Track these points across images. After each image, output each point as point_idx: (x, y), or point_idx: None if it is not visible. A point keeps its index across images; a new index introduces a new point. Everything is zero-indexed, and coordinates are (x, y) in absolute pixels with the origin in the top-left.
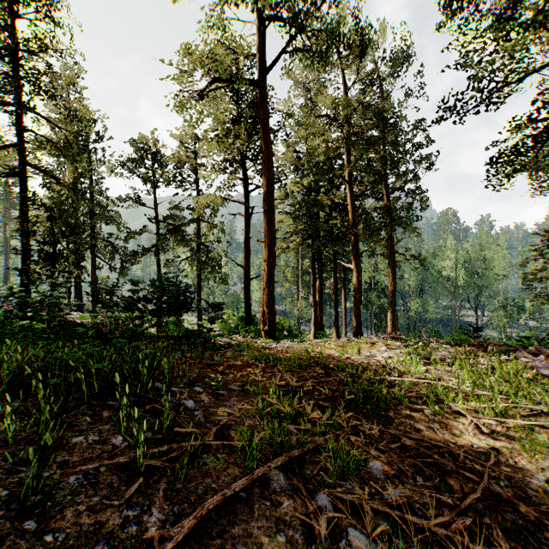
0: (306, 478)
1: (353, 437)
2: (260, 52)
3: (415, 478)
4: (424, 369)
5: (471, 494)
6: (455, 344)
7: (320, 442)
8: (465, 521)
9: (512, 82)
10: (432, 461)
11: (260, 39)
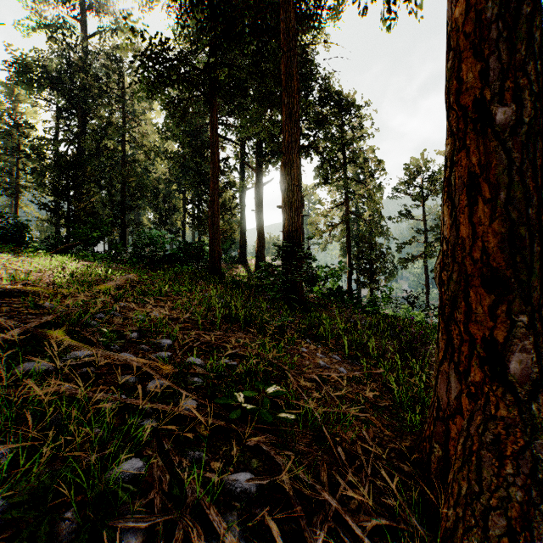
0: None
1: None
2: None
3: None
4: None
5: None
6: None
7: None
8: None
9: None
10: None
11: None
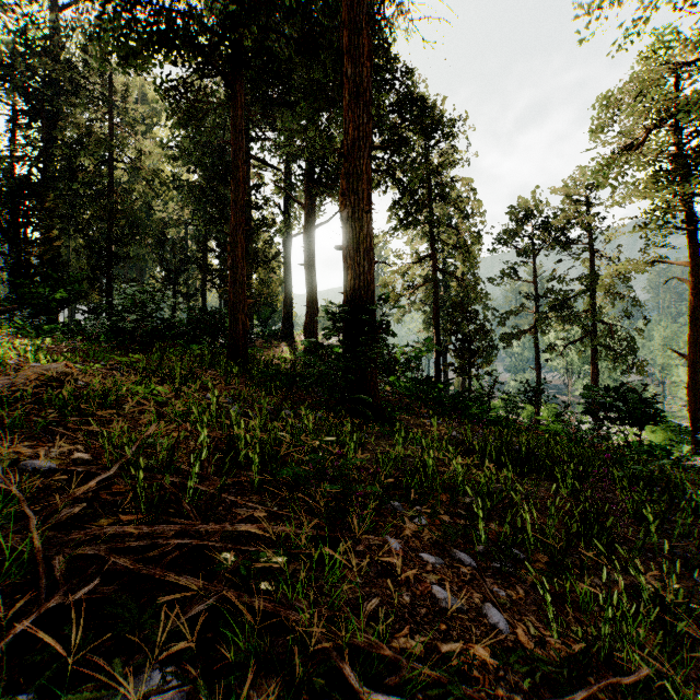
0: None
1: None
2: None
3: None
4: None
5: None
6: None
7: None
8: None
9: None
10: None
11: None
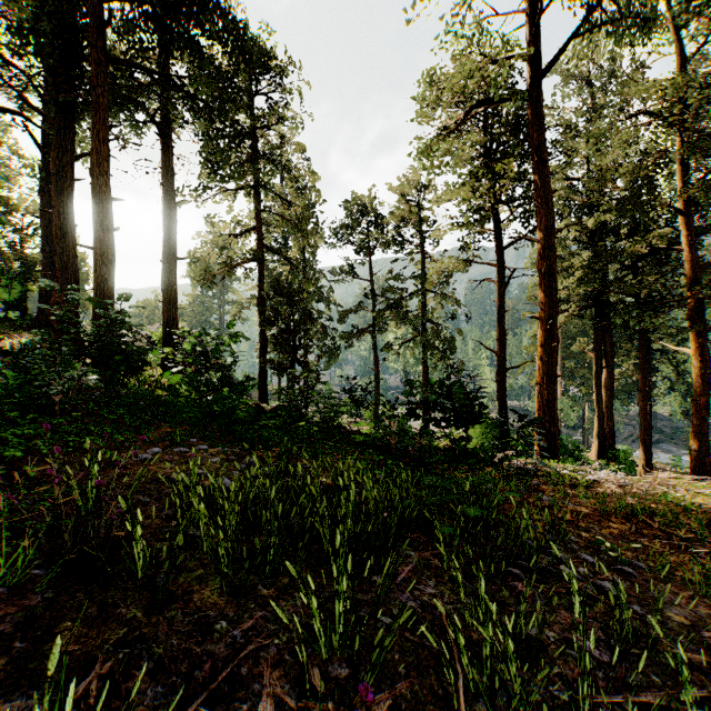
0: None
1: None
2: (534, 48)
3: None
4: None
5: None
6: None
7: None
8: None
9: None
10: None
11: (535, 30)
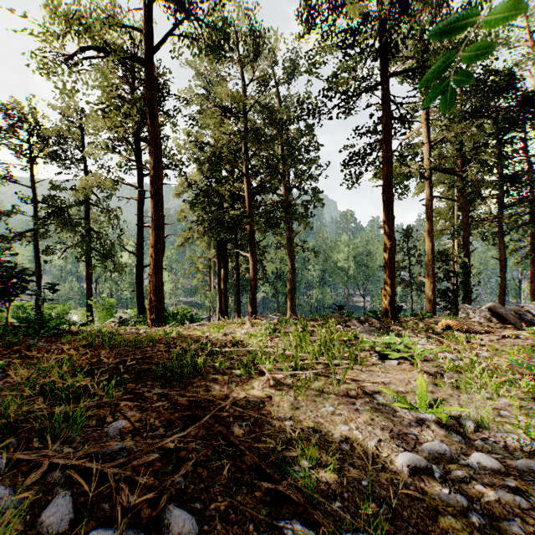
0: (6, 447)
1: (125, 403)
2: (146, 29)
3: (157, 430)
4: (260, 339)
5: (177, 434)
6: (312, 319)
7: (62, 409)
8: (148, 458)
9: (353, 96)
10: (190, 413)
11: (145, 16)
